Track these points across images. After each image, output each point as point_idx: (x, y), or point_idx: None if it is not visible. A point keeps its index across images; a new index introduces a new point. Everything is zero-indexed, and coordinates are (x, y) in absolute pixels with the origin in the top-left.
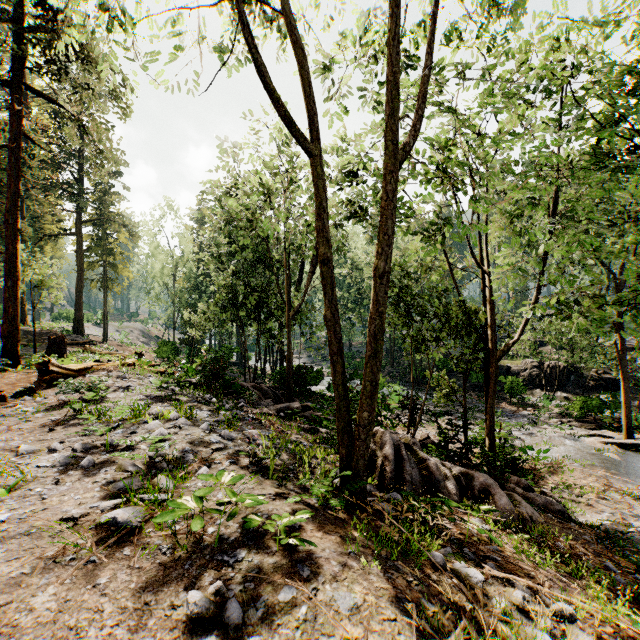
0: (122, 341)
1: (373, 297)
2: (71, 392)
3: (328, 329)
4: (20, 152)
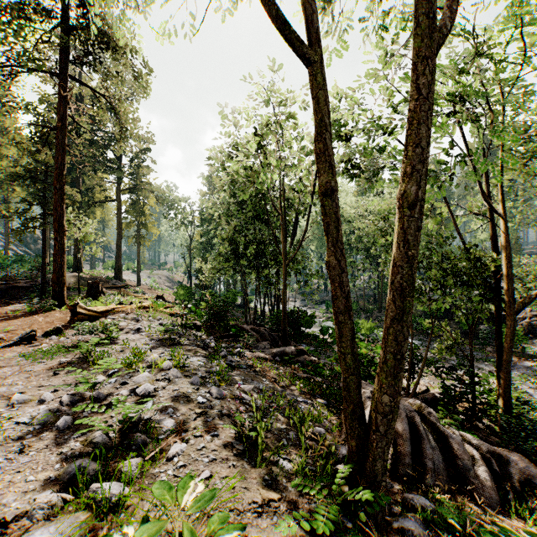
0: (151, 285)
1: (398, 236)
2: (86, 334)
3: (331, 280)
4: (65, 131)
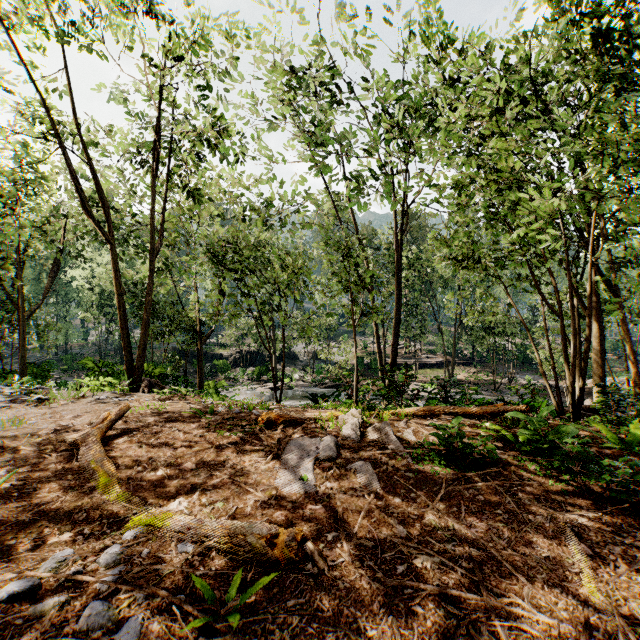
0: None
1: (145, 310)
2: None
3: (122, 323)
4: None
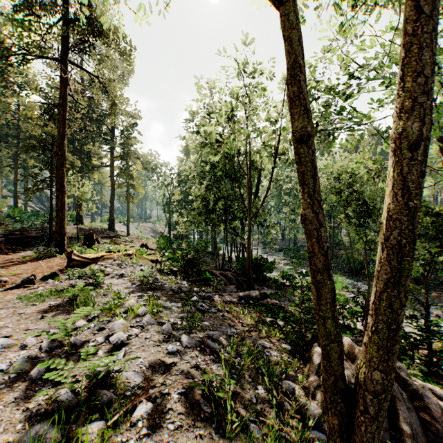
0: (138, 235)
1: (395, 183)
2: (76, 279)
3: (308, 235)
4: (65, 107)
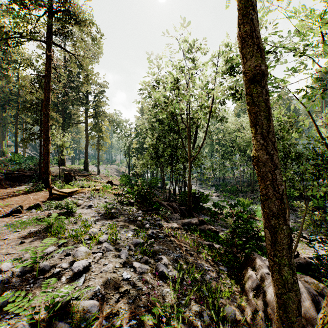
0: (106, 174)
1: None
2: (53, 209)
3: (260, 177)
4: (50, 77)
